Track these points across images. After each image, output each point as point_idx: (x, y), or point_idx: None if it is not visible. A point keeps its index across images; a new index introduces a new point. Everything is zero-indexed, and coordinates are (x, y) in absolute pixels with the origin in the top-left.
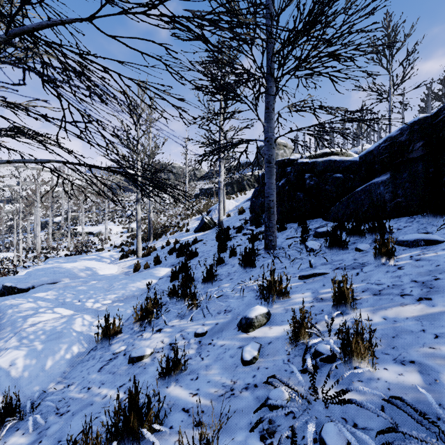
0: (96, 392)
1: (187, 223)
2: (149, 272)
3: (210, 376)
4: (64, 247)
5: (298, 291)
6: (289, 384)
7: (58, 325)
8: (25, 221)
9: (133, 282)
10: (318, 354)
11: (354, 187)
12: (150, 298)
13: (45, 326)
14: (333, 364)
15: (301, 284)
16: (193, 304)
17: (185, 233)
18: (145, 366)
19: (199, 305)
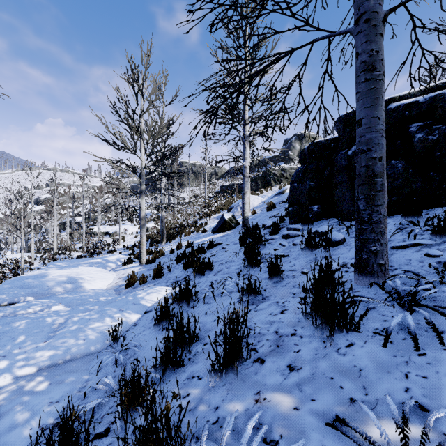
0: None
1: (205, 222)
2: (135, 295)
3: None
4: (79, 248)
5: None
6: None
7: None
8: (46, 221)
9: (100, 318)
10: None
11: None
12: None
13: None
14: None
15: None
16: None
17: (201, 233)
18: None
19: None
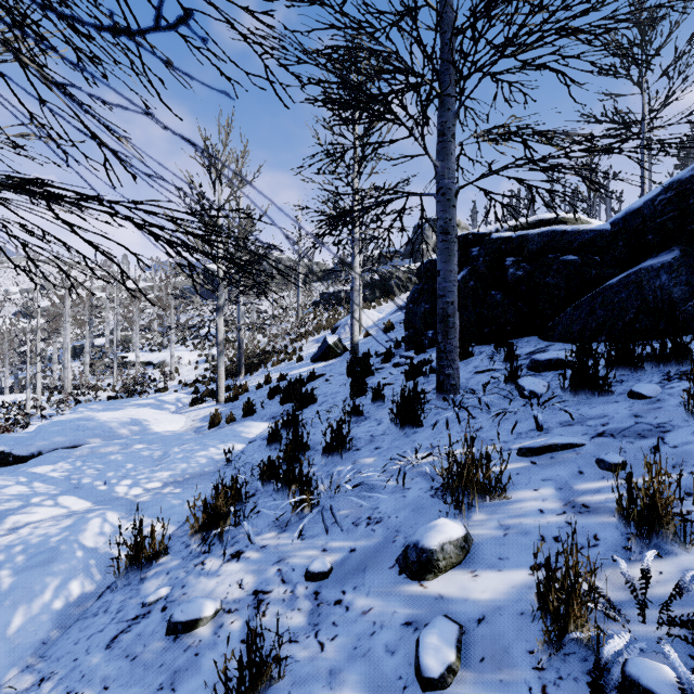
0: None
1: (300, 347)
2: (233, 429)
3: None
4: (107, 386)
5: (524, 484)
6: None
7: (55, 534)
8: (49, 344)
9: (204, 448)
10: (640, 693)
11: (603, 278)
12: (222, 488)
13: (32, 534)
14: None
15: (526, 468)
16: (305, 501)
17: (296, 363)
18: (199, 647)
19: (316, 502)
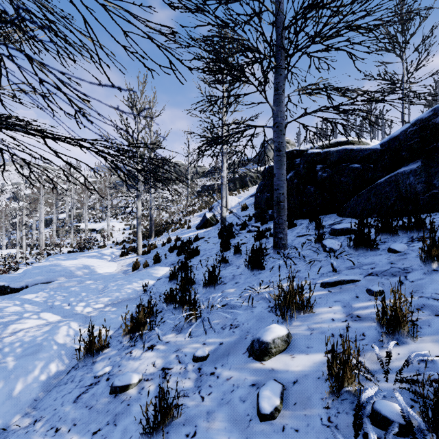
0: (64, 438)
1: (189, 220)
2: (147, 271)
3: (213, 433)
4: (67, 244)
5: (323, 304)
6: None
7: (39, 335)
8: (30, 218)
9: (129, 283)
10: (381, 418)
11: (376, 178)
12: (142, 307)
13: (25, 336)
14: None
15: (325, 294)
16: (192, 314)
17: (186, 230)
18: (129, 401)
19: (199, 315)
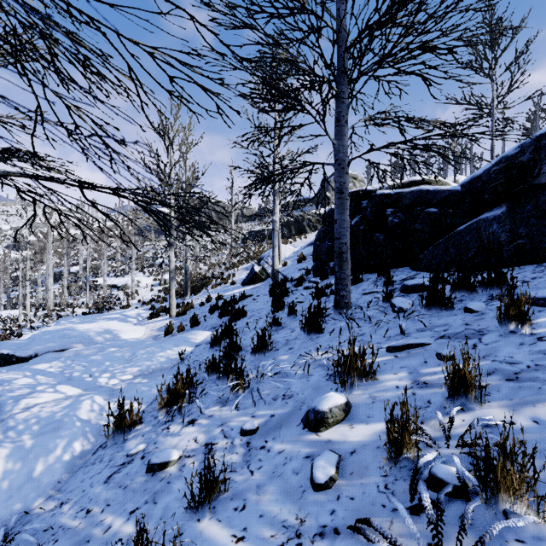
0: (98, 519)
1: (233, 274)
2: (184, 336)
3: (263, 506)
4: (81, 304)
5: (388, 370)
6: (396, 541)
7: (58, 411)
8: (35, 271)
9: (162, 350)
10: (437, 481)
11: (455, 225)
12: (180, 376)
13: (41, 411)
14: (468, 507)
15: (391, 359)
16: (239, 384)
17: (230, 286)
18: (170, 478)
19: (247, 386)
